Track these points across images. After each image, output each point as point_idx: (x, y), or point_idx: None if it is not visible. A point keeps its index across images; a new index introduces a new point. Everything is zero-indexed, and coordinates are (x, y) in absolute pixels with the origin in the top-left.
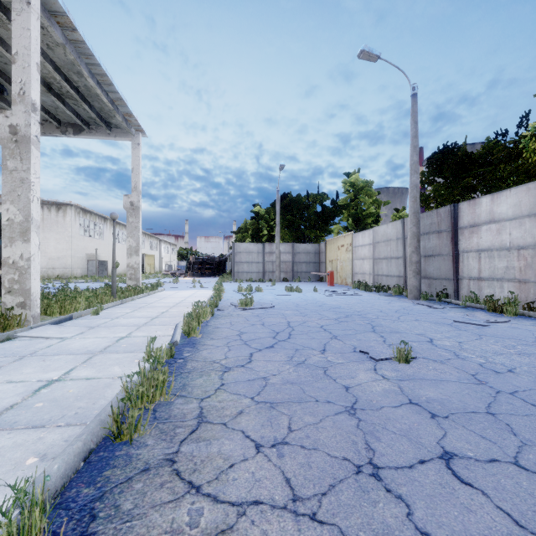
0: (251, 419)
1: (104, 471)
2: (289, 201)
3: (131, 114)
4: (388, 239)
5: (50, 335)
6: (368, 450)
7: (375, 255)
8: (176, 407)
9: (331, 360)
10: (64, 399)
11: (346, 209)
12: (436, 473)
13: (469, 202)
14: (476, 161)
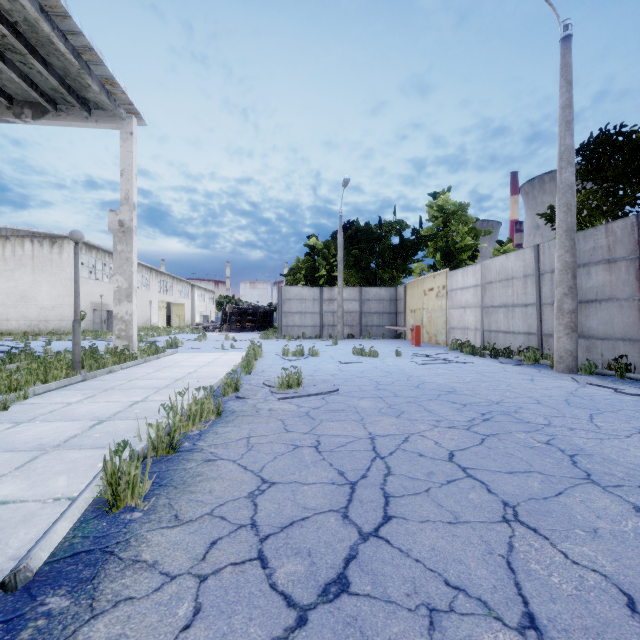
0: None
1: None
2: (355, 231)
3: (113, 80)
4: (508, 278)
5: None
6: None
7: (485, 302)
8: None
9: None
10: None
11: (432, 241)
12: None
13: None
14: None
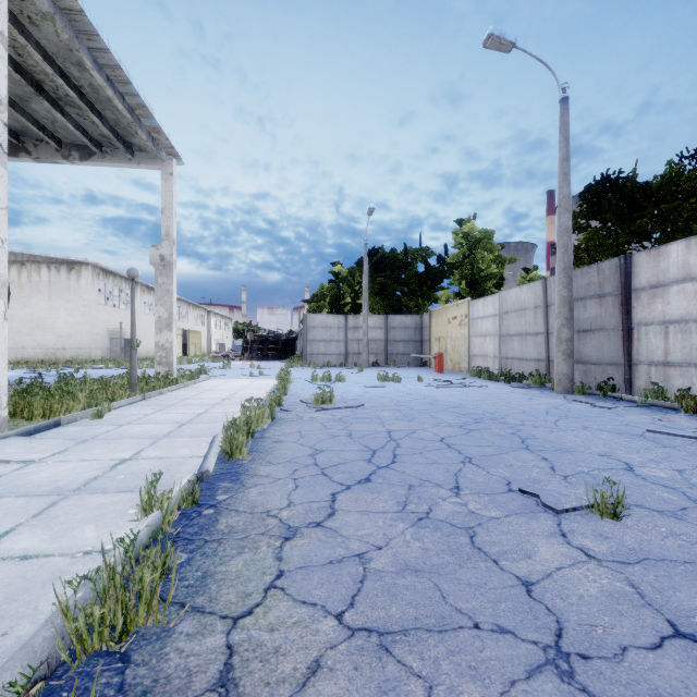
0: (340, 693)
1: None
2: (380, 258)
3: (159, 129)
4: (521, 308)
5: (8, 456)
6: None
7: (502, 331)
8: (175, 647)
9: (475, 511)
10: None
11: (458, 269)
12: None
13: (649, 251)
14: (652, 194)
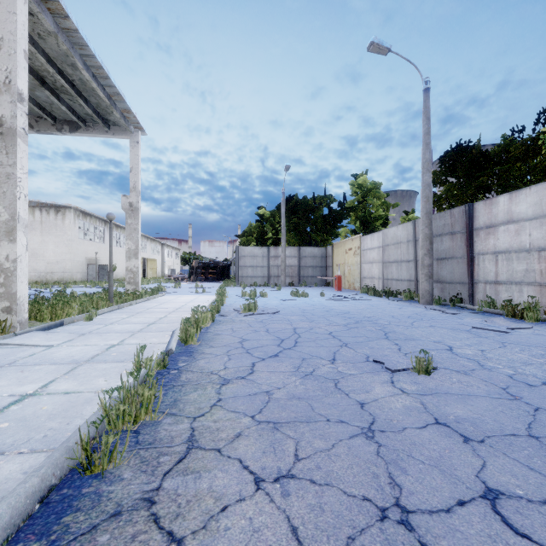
0: (251, 443)
1: (63, 516)
2: (295, 203)
3: (129, 110)
4: (398, 242)
5: (35, 342)
6: (393, 487)
7: (385, 259)
8: (163, 428)
9: (342, 371)
10: (35, 417)
11: (353, 212)
12: (482, 520)
13: (485, 201)
14: (491, 159)
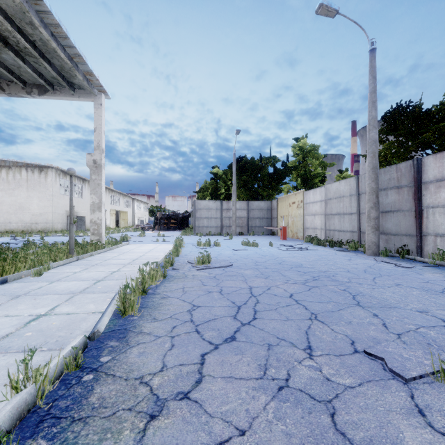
0: None
1: None
2: (244, 163)
3: (91, 73)
4: (340, 196)
5: None
6: None
7: (327, 211)
8: None
9: (330, 378)
10: None
11: (295, 170)
12: None
13: (435, 155)
14: (434, 116)
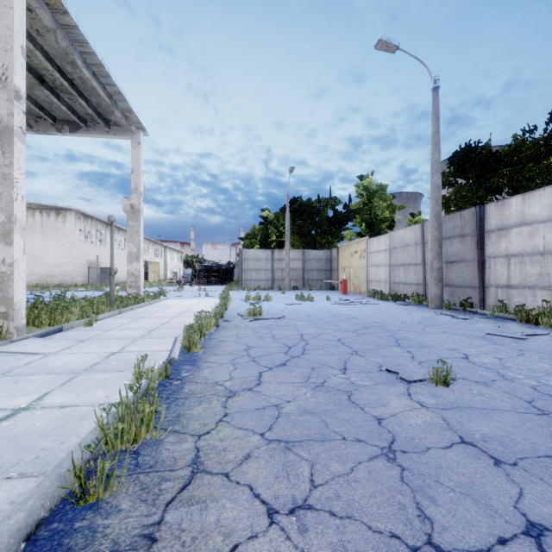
0: (261, 466)
1: None
2: (299, 205)
3: (130, 110)
4: (405, 245)
5: (32, 350)
6: (424, 521)
7: (391, 262)
8: (165, 448)
9: (354, 382)
10: (27, 435)
11: (359, 214)
12: None
13: (497, 203)
14: (502, 159)
